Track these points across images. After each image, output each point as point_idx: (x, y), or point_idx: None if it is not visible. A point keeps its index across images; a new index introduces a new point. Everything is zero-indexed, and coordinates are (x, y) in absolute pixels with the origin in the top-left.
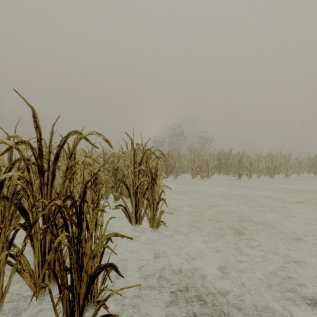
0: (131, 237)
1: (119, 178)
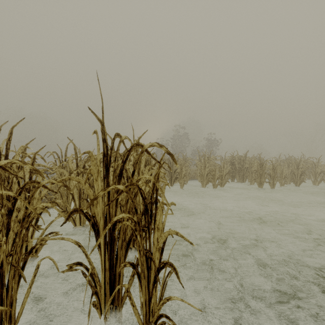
0: None
1: None
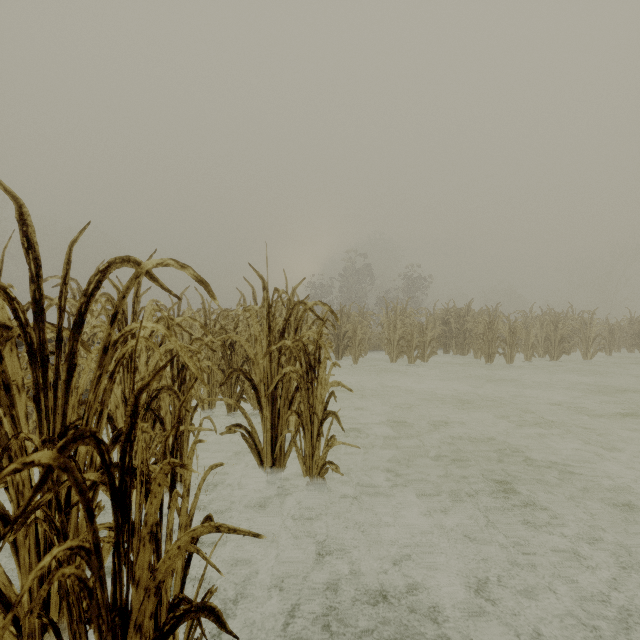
0: (256, 534)
1: (237, 363)
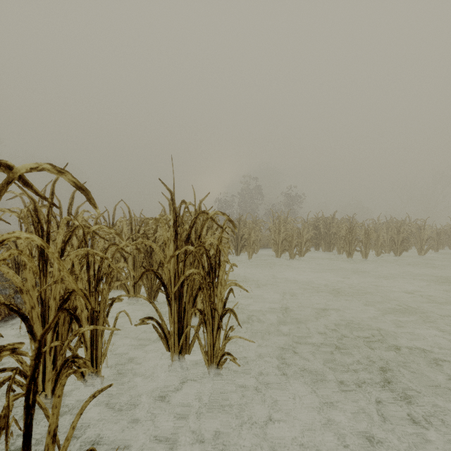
0: None
1: (155, 261)
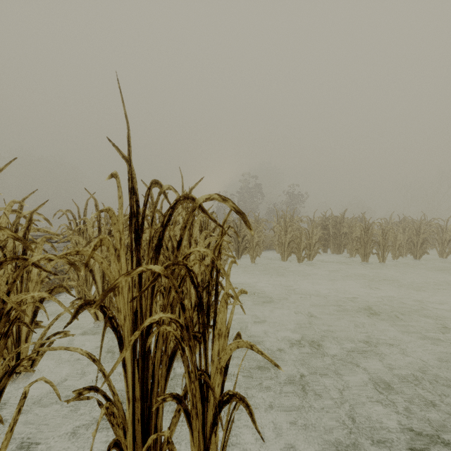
0: None
1: None
